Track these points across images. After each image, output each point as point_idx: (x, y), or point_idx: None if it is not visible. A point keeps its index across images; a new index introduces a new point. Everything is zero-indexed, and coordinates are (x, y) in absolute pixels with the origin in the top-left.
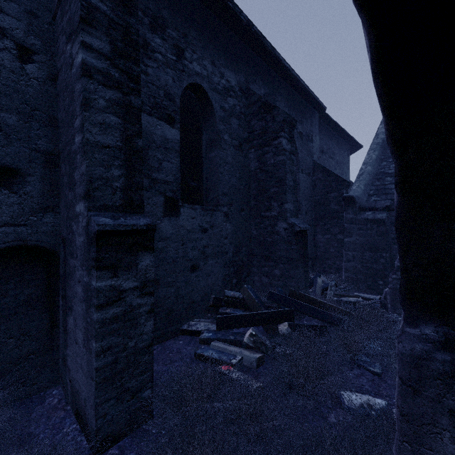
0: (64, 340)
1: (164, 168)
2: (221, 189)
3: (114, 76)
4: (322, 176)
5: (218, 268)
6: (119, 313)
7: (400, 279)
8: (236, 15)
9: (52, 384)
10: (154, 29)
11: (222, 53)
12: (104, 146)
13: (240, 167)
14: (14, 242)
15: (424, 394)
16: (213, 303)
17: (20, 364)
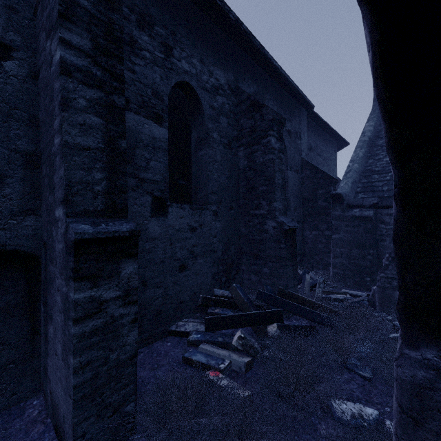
0: (45, 348)
1: (152, 167)
2: (210, 188)
3: (95, 74)
4: (310, 173)
5: (207, 267)
6: (100, 325)
7: (398, 296)
8: (225, 13)
9: (33, 393)
10: (141, 26)
11: (211, 51)
12: (85, 148)
13: (229, 165)
14: None
15: (426, 427)
16: (202, 303)
17: None
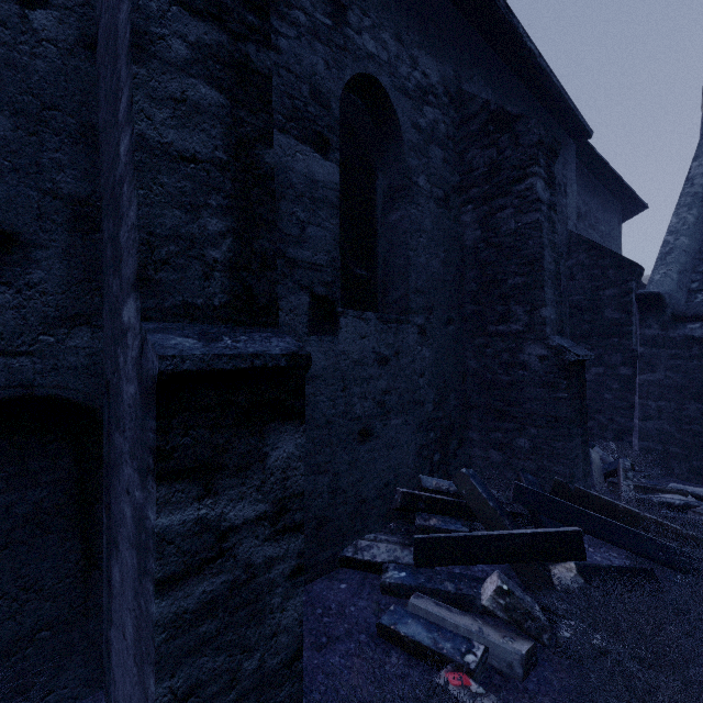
0: (107, 603)
1: (310, 237)
2: (413, 281)
3: None
4: (586, 259)
5: (408, 433)
6: (219, 590)
7: None
8: None
9: (88, 689)
10: None
11: (414, 20)
12: (185, 158)
13: (446, 239)
14: (5, 389)
15: None
16: (402, 505)
17: (19, 652)
